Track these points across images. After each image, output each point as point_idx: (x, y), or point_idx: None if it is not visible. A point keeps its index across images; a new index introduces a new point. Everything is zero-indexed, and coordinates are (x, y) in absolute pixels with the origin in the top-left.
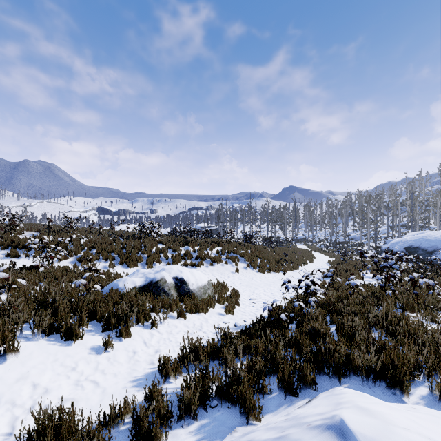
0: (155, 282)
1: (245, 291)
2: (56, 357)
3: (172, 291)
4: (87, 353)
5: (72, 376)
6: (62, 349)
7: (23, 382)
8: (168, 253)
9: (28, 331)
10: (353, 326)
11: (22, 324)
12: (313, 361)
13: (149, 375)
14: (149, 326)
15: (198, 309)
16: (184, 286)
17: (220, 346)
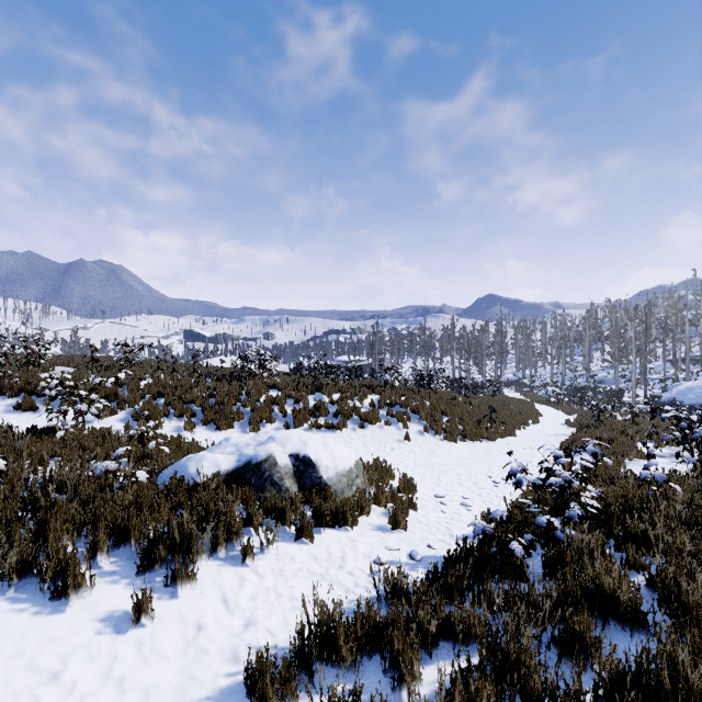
0: (255, 465)
1: (425, 479)
2: (22, 644)
3: (288, 481)
4: (94, 631)
5: (47, 698)
6: (40, 623)
7: None
8: (287, 406)
9: None
10: None
11: None
12: None
13: (222, 698)
14: (239, 558)
15: (338, 520)
16: (310, 472)
17: (384, 622)
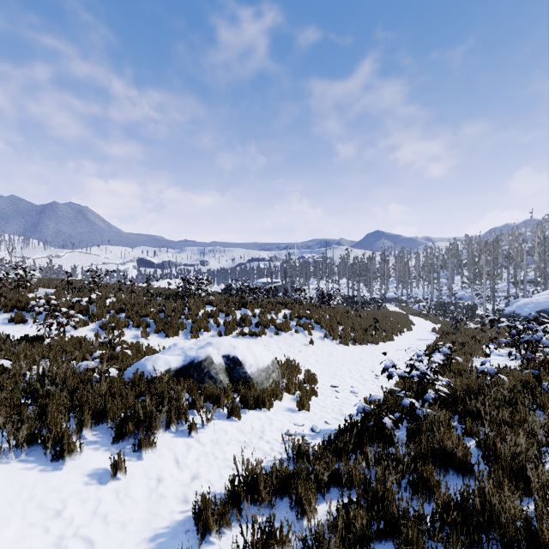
0: (197, 363)
1: (324, 373)
2: (33, 492)
3: (221, 375)
4: (84, 482)
5: (54, 528)
6: (45, 477)
7: None
8: (219, 319)
9: None
10: (516, 454)
11: None
12: (460, 527)
13: (177, 527)
14: (186, 432)
15: (259, 404)
16: (238, 368)
17: (291, 474)
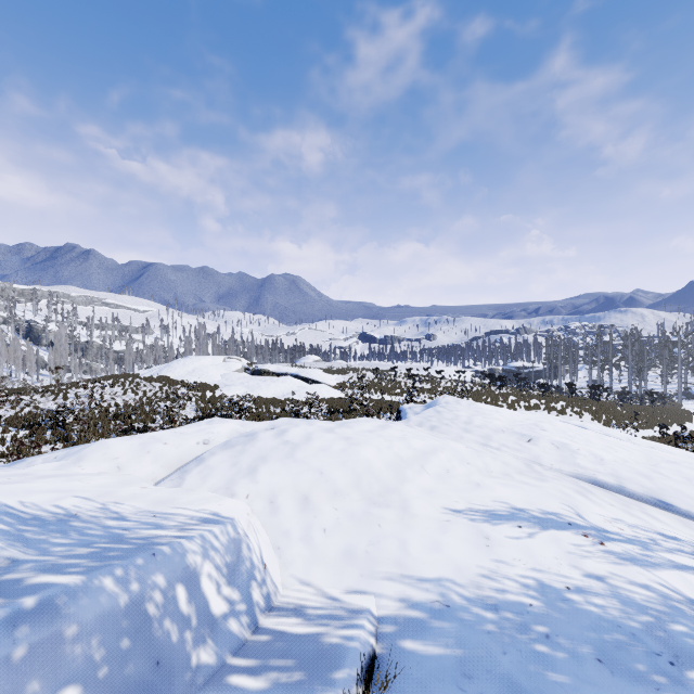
0: None
1: None
2: None
3: None
4: None
5: None
6: None
7: None
8: (520, 404)
9: None
10: None
11: None
12: None
13: None
14: None
15: None
16: None
17: None
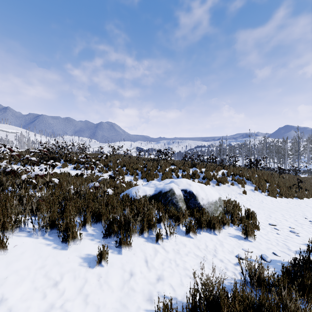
0: (164, 193)
1: (260, 214)
2: (45, 262)
3: (181, 203)
4: (78, 263)
5: (49, 296)
6: (55, 253)
7: None
8: (178, 173)
9: (36, 225)
10: None
11: (25, 217)
12: None
13: None
14: (154, 239)
15: (210, 228)
16: (193, 200)
17: (258, 304)
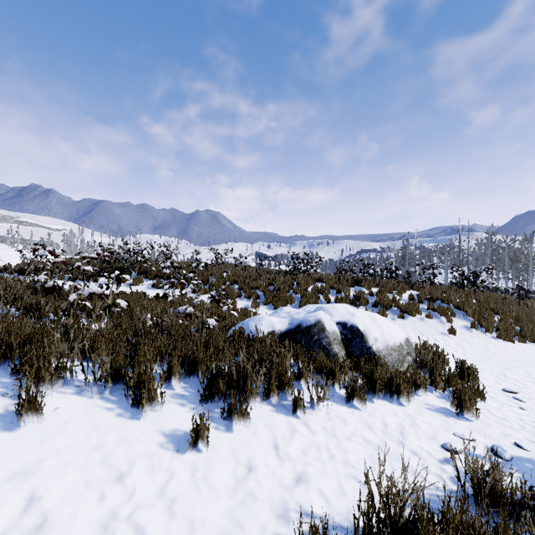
0: (305, 328)
1: (484, 371)
2: (103, 439)
3: (336, 347)
4: (159, 443)
5: (110, 497)
6: (120, 424)
7: (18, 486)
8: (330, 295)
9: (91, 375)
10: None
11: (72, 362)
12: None
13: None
14: (290, 408)
15: (391, 392)
16: (358, 341)
17: None
